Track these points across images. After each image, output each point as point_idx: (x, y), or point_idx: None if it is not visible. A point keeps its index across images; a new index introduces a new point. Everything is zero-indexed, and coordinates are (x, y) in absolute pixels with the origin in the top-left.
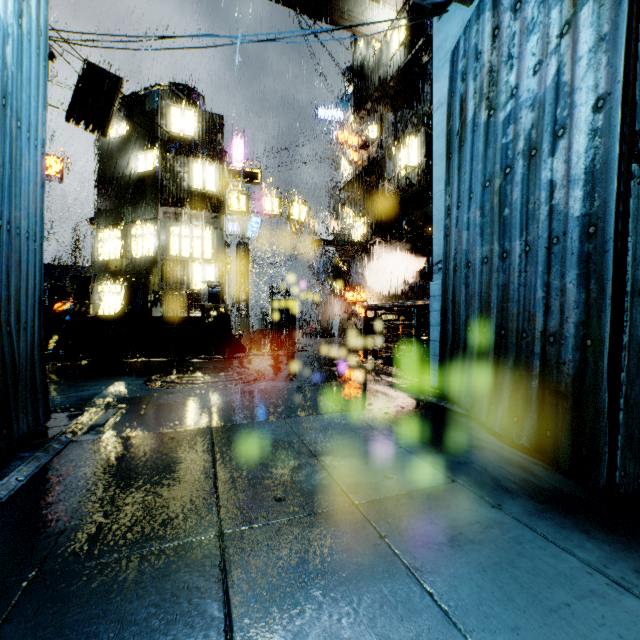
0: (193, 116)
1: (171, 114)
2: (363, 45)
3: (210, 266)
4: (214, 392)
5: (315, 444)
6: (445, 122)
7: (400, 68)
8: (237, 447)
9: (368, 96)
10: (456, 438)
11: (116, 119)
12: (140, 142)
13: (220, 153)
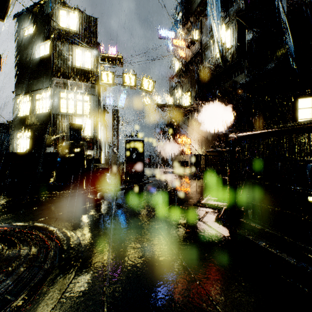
0: (75, 17)
1: (59, 14)
2: None
3: (87, 119)
4: None
5: None
6: None
7: None
8: None
9: (192, 12)
10: None
11: (27, 23)
12: (41, 36)
13: (94, 43)
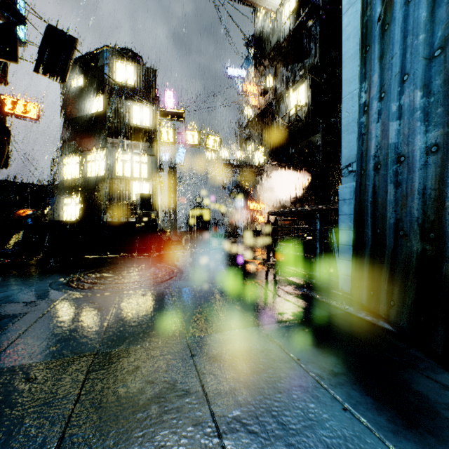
0: (133, 69)
1: (116, 68)
2: (262, 17)
3: (146, 183)
4: (124, 294)
5: (220, 398)
6: (357, 20)
7: (290, 31)
8: (108, 405)
9: (265, 55)
10: (414, 385)
11: (76, 73)
12: (93, 90)
13: (153, 98)
